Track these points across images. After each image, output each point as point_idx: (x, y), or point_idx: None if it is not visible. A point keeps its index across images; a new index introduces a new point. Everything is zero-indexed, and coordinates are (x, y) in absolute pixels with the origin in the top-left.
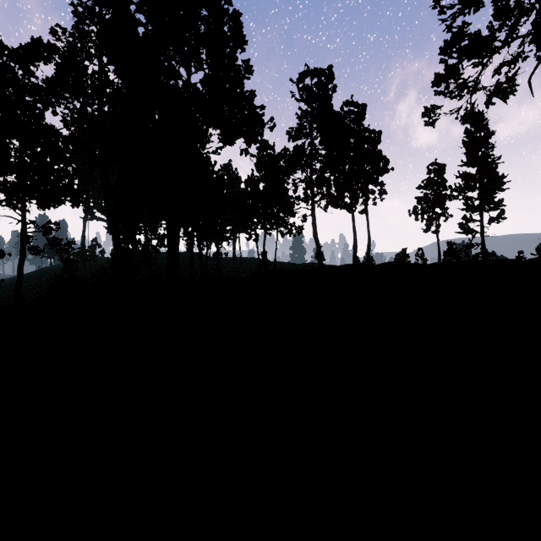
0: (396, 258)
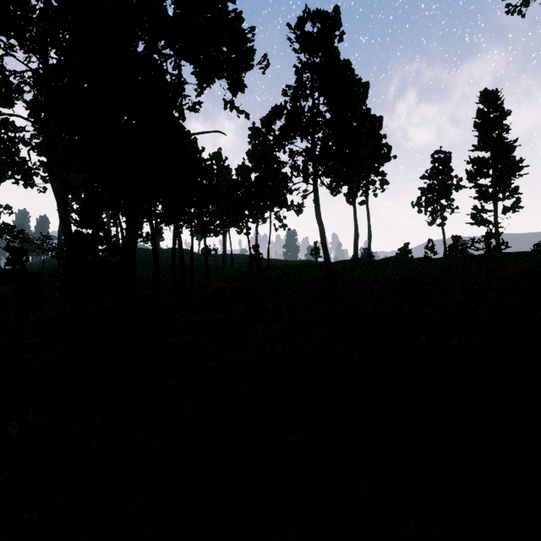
0: (398, 253)
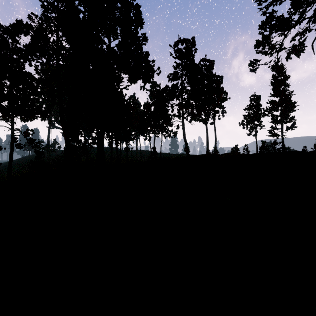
0: (231, 150)
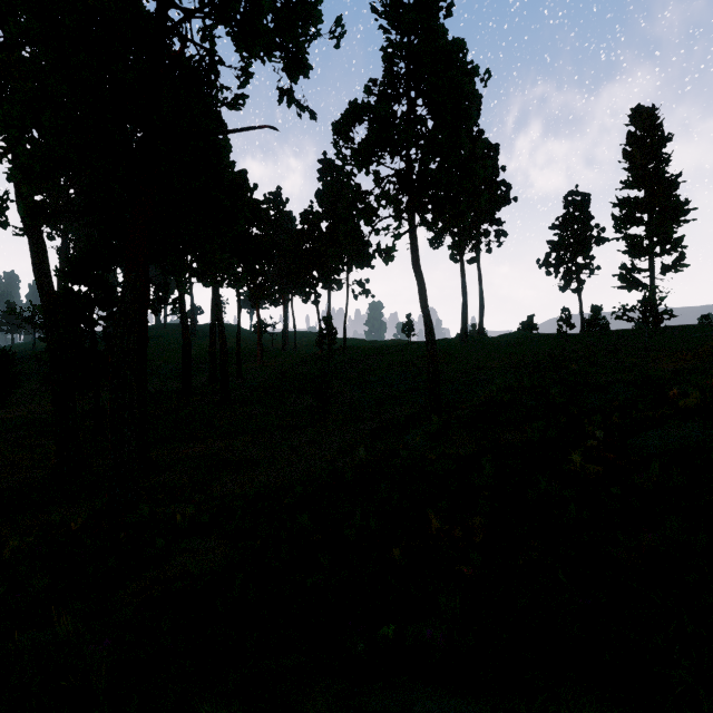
0: (520, 328)
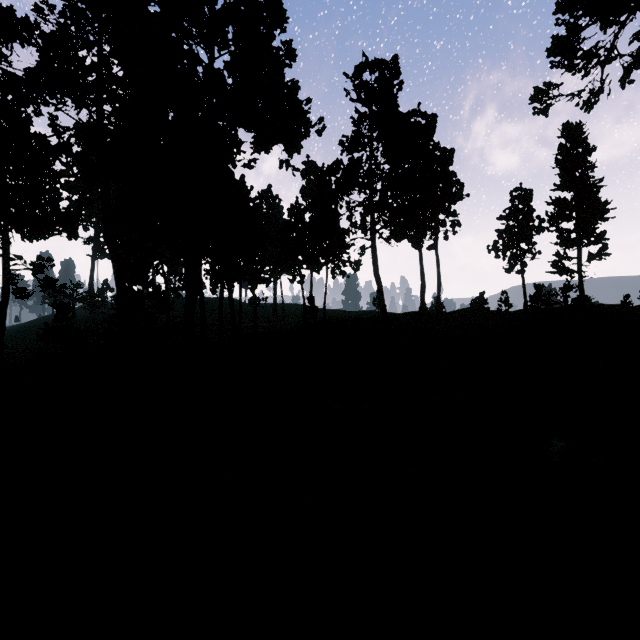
0: (472, 304)
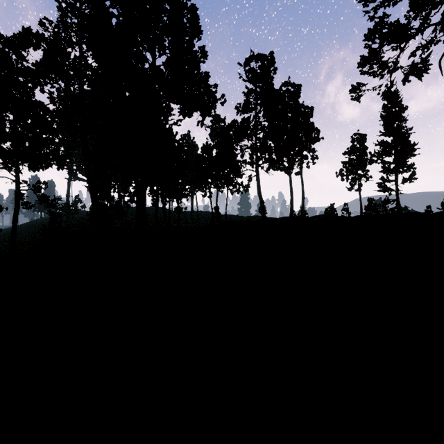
0: (325, 211)
